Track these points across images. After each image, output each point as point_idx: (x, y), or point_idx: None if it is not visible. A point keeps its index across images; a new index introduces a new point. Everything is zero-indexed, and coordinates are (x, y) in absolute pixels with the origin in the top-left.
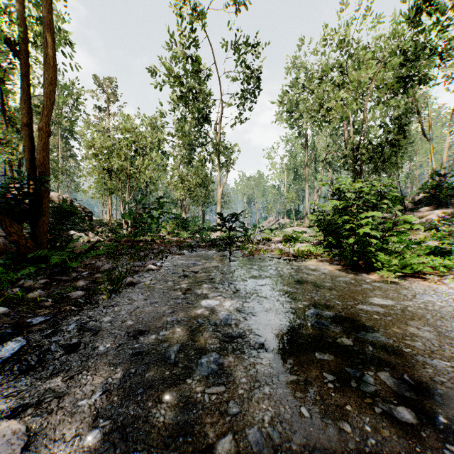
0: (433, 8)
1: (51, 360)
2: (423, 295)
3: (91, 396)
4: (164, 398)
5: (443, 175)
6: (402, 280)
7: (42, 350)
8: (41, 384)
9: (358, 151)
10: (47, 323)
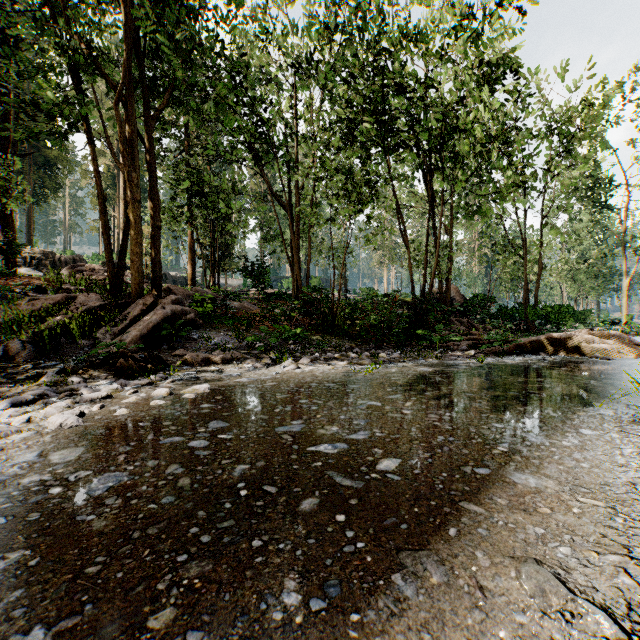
0: None
1: None
2: None
3: None
4: None
5: None
6: None
7: None
8: None
9: None
10: None
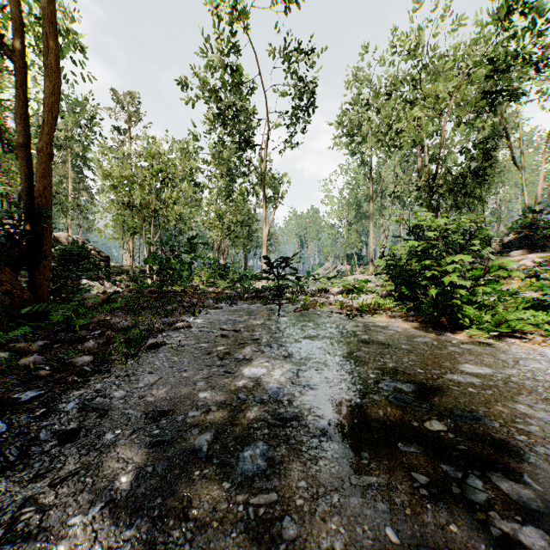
0: (528, 7)
1: (38, 454)
2: (527, 361)
3: (87, 511)
4: (192, 512)
5: (539, 211)
6: (498, 341)
7: (28, 438)
8: (20, 490)
9: (435, 182)
10: (39, 400)
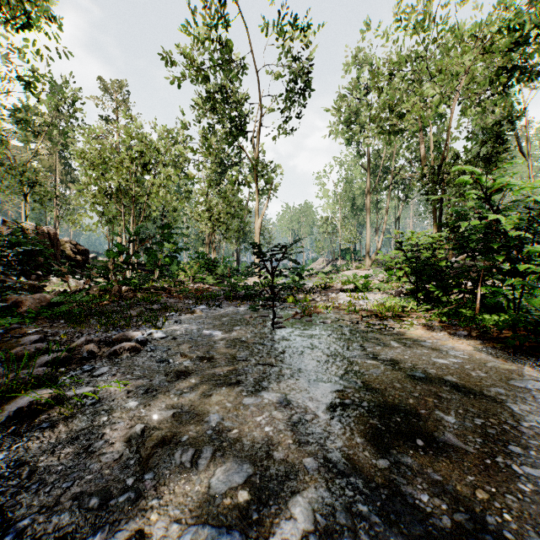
0: None
1: None
2: None
3: None
4: None
5: None
6: None
7: None
8: None
9: (440, 170)
10: None
